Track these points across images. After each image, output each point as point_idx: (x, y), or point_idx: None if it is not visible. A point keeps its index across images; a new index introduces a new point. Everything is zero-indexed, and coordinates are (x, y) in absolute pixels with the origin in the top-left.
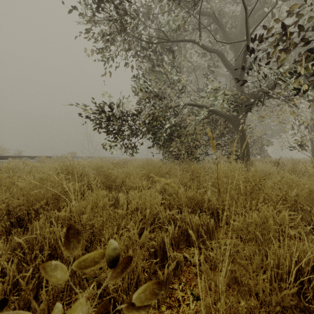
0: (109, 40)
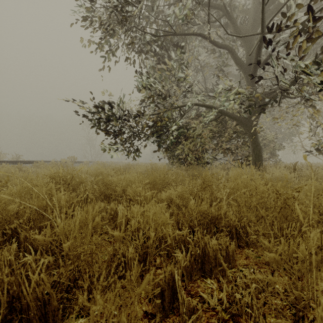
0: (109, 33)
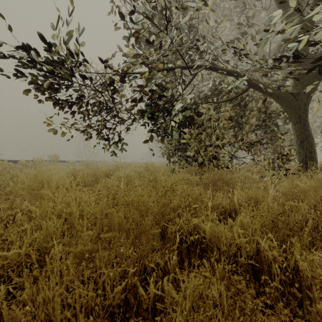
0: None
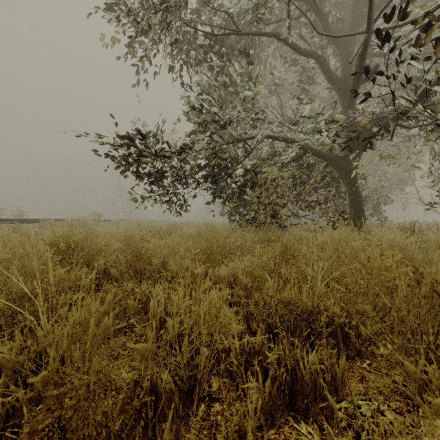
0: (143, 30)
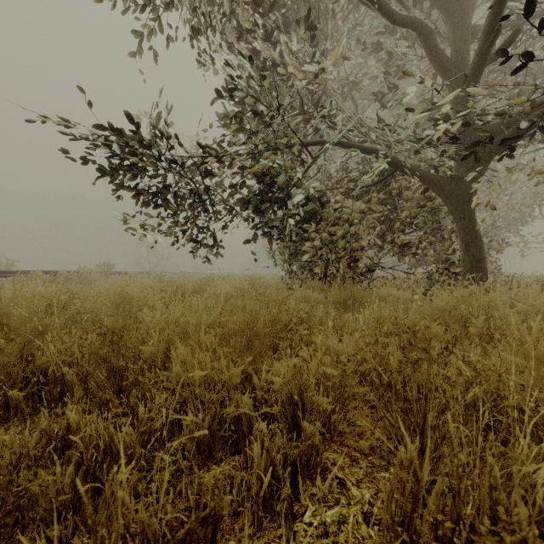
0: None
